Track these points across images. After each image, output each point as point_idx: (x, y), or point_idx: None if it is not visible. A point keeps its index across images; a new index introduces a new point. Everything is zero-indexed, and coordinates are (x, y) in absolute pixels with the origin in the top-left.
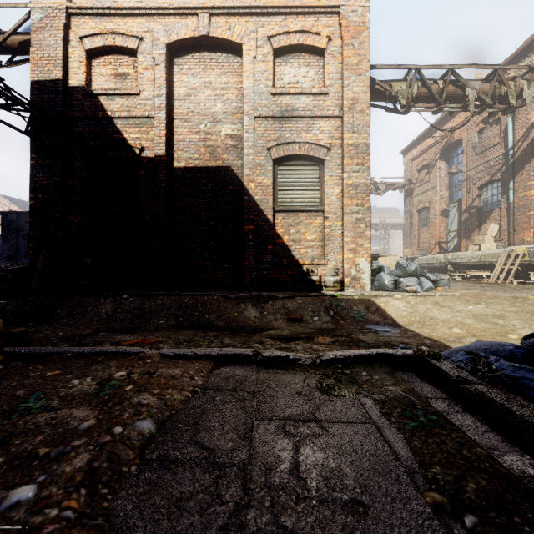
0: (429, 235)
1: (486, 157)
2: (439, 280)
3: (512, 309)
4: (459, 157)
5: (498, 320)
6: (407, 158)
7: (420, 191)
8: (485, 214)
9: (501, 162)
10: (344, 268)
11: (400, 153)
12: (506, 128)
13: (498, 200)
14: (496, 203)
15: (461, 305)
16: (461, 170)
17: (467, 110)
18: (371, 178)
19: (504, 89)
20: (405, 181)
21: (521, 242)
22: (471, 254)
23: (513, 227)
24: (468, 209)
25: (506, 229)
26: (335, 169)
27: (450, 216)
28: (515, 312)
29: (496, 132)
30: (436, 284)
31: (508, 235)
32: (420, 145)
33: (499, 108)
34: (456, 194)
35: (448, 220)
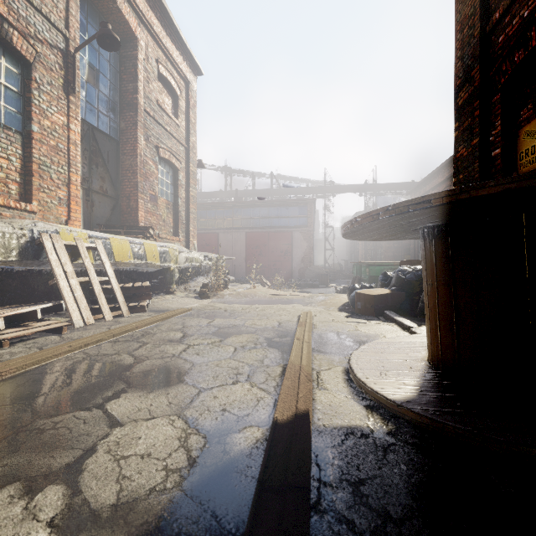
0: None
1: None
2: None
3: None
4: None
5: None
6: None
7: None
8: None
9: None
10: None
11: None
12: None
13: None
14: None
15: None
16: None
17: None
18: None
19: None
20: None
21: None
22: None
23: None
24: None
25: None
26: None
27: None
28: None
29: None
30: None
31: None
32: None
33: None
34: None
35: None
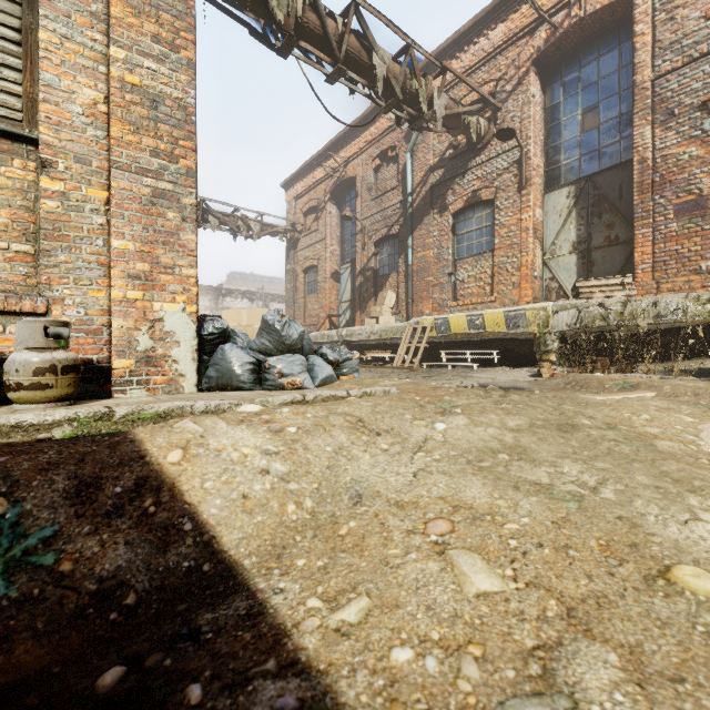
0: (318, 305)
1: (383, 204)
2: (344, 362)
3: (518, 423)
4: (352, 202)
5: (532, 470)
6: (291, 194)
7: (306, 243)
8: (381, 278)
9: (399, 212)
10: (111, 328)
11: (282, 185)
12: (405, 168)
13: (395, 262)
14: (394, 265)
15: (419, 424)
16: (356, 217)
17: (373, 98)
18: (239, 209)
19: (415, 85)
20: (288, 225)
21: (421, 315)
22: (371, 328)
23: (412, 296)
24: (363, 272)
25: (404, 299)
26: (84, 24)
27: (343, 281)
28: (530, 431)
29: (393, 173)
30: (340, 369)
31: (406, 307)
32: (307, 178)
33: (407, 117)
34: (349, 252)
35: (340, 286)
